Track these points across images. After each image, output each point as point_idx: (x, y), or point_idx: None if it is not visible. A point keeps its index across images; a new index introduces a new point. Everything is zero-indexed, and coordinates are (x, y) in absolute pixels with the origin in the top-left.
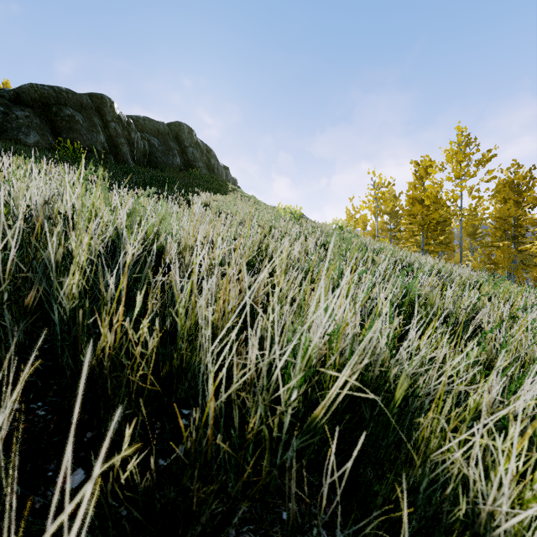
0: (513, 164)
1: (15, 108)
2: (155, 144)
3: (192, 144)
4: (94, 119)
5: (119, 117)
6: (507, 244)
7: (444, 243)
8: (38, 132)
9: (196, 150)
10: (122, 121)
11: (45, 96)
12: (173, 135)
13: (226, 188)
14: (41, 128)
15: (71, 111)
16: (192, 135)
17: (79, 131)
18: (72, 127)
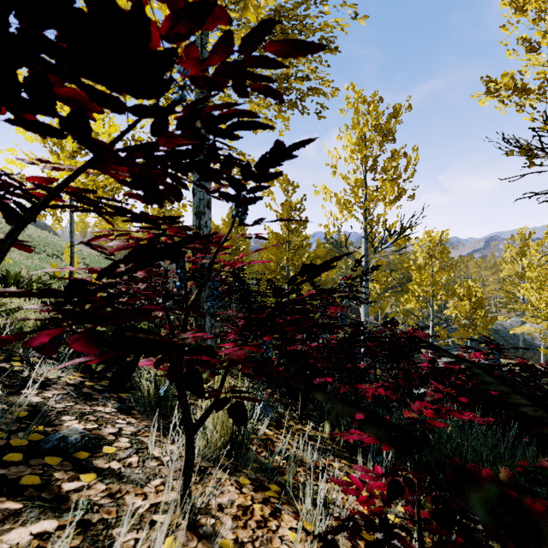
0: None
1: None
2: None
3: None
4: None
5: None
6: None
7: None
8: None
9: None
10: None
11: None
12: None
13: None
14: None
15: None
16: None
17: None
18: None
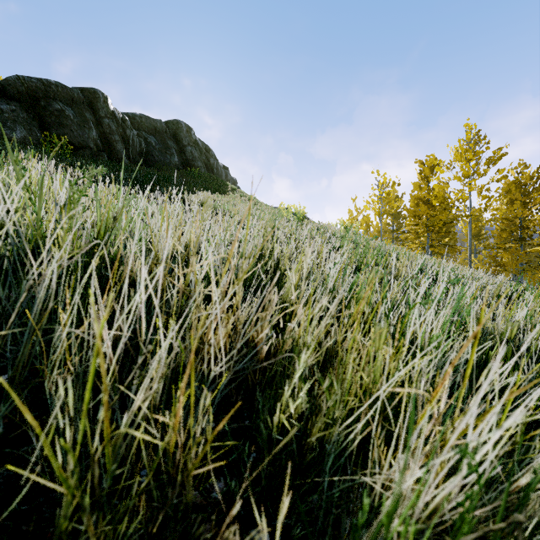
0: (520, 164)
1: (0, 101)
2: (152, 143)
3: (191, 143)
4: (86, 114)
5: (113, 113)
6: (515, 246)
7: (449, 245)
8: (25, 128)
9: (195, 149)
10: (116, 117)
11: (33, 89)
12: (171, 133)
13: (226, 188)
14: (28, 123)
15: (61, 105)
16: (191, 134)
17: (69, 126)
18: (62, 123)
